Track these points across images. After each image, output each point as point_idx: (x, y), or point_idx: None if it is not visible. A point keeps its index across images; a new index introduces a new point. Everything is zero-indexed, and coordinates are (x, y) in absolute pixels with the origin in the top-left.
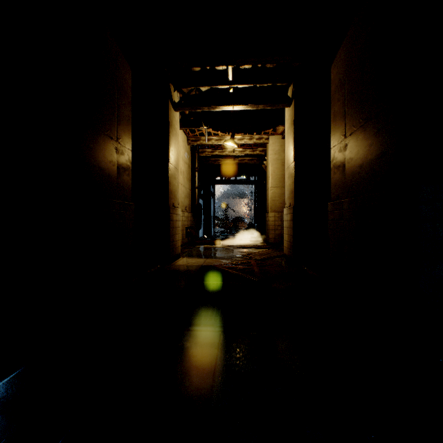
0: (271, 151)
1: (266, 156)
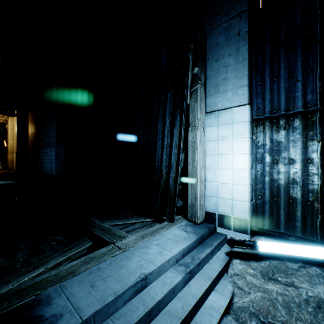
0: (10, 124)
1: (8, 125)
